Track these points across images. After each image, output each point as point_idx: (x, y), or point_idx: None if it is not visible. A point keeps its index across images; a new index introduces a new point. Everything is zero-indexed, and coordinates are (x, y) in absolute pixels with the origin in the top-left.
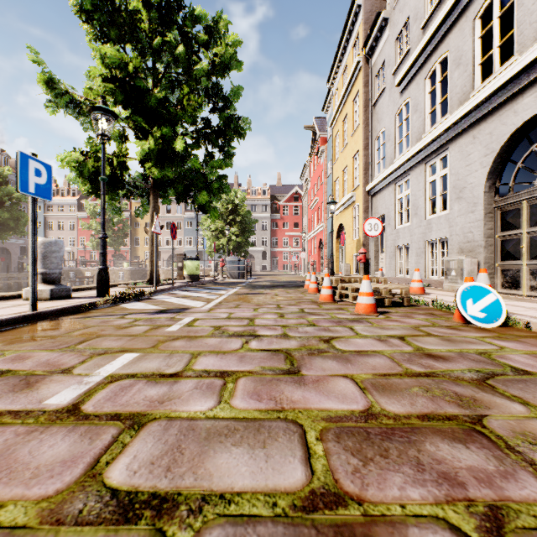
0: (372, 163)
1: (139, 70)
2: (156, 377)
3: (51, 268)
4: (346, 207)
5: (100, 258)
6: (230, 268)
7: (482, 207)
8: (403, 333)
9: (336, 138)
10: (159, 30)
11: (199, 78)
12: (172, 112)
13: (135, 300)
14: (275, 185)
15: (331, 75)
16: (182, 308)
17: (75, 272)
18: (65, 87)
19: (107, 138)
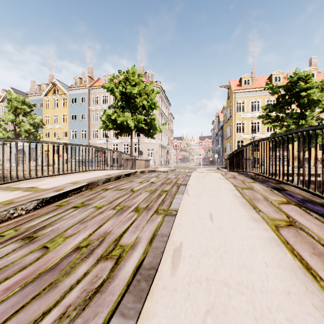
0: None
1: None
2: None
3: None
4: None
5: None
6: None
7: None
8: None
9: None
10: None
11: None
12: None
13: None
14: None
15: None
16: None
17: None
18: None
19: None
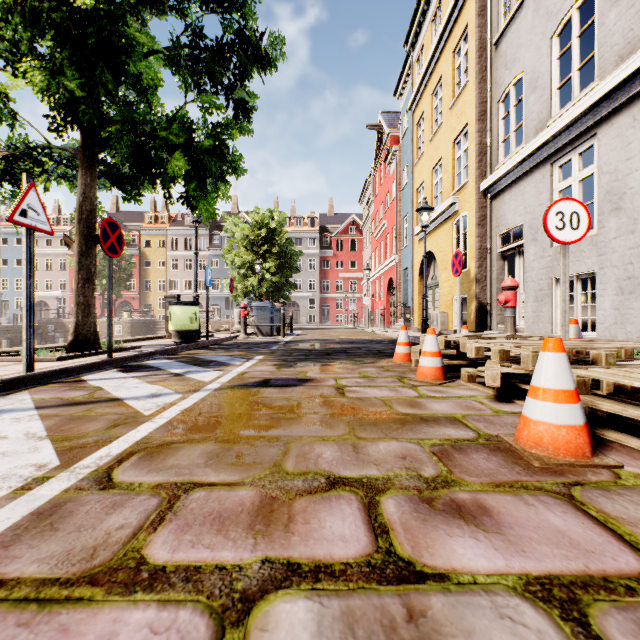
0: (493, 142)
1: None
2: None
3: None
4: (440, 224)
5: None
6: (258, 320)
7: None
8: None
9: (419, 124)
10: None
11: None
12: None
13: None
14: (326, 214)
15: (412, 29)
16: None
17: (56, 324)
18: None
19: None
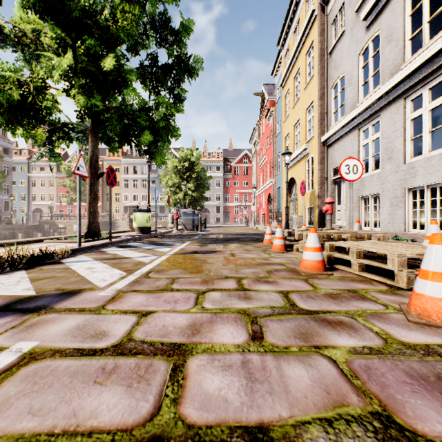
0: (328, 112)
1: None
2: None
3: None
4: (298, 161)
5: None
6: (184, 221)
7: None
8: None
9: (286, 96)
10: None
11: (142, 2)
12: (104, 27)
13: (26, 267)
14: (227, 149)
15: (282, 36)
16: (66, 291)
17: (50, 224)
18: None
19: None
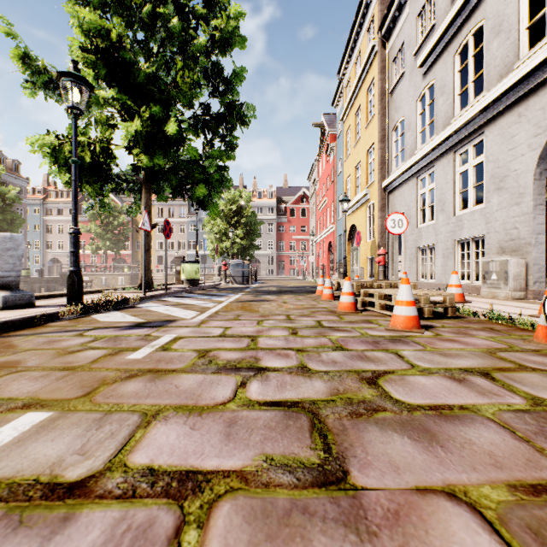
0: (389, 156)
1: (124, 39)
2: (31, 500)
3: (5, 270)
4: (359, 206)
5: (70, 258)
6: (233, 273)
7: (532, 198)
8: (481, 364)
9: (348, 132)
10: (152, 2)
11: (196, 56)
12: (164, 90)
13: (114, 309)
14: (282, 187)
15: (342, 65)
16: (166, 320)
17: None
18: (44, 65)
19: (80, 113)
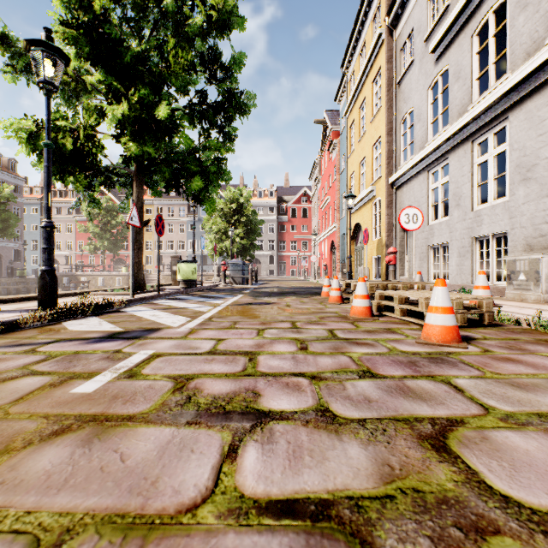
0: (397, 150)
1: (110, 13)
2: None
3: None
4: (364, 204)
5: (42, 256)
6: (233, 273)
7: None
8: None
9: (352, 128)
10: None
11: (192, 38)
12: (155, 72)
13: (93, 314)
14: (283, 187)
15: (346, 57)
16: (149, 329)
17: (70, 277)
18: None
19: (54, 89)
